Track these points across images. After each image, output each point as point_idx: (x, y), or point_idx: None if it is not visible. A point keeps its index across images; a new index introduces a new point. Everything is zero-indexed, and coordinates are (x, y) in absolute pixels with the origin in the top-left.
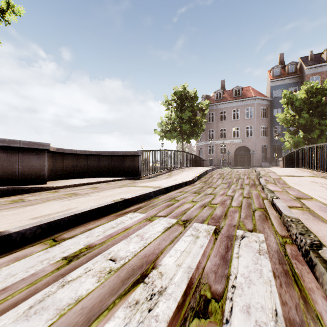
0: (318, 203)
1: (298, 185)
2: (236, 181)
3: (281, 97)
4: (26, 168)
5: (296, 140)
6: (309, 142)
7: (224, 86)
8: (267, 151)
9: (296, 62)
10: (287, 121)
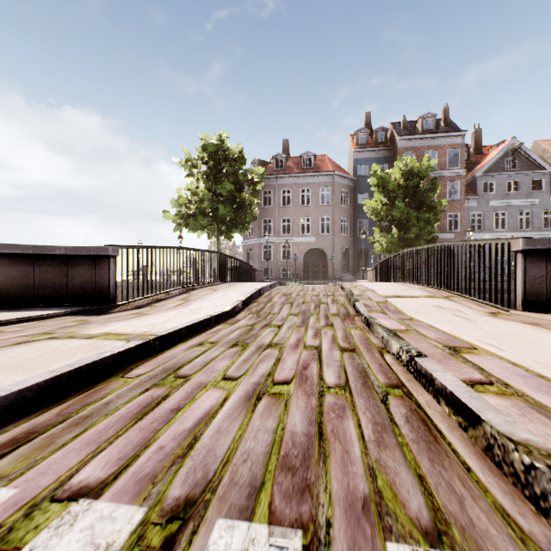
0: (500, 361)
1: (421, 314)
2: (315, 309)
3: (368, 177)
4: None
5: (389, 241)
6: (406, 245)
7: (287, 149)
8: (350, 257)
9: (386, 128)
10: (378, 212)
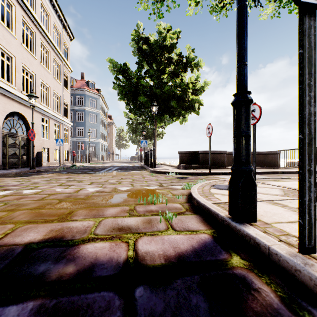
0: None
1: None
2: None
3: None
4: (219, 160)
5: None
6: None
7: None
8: None
9: None
10: None
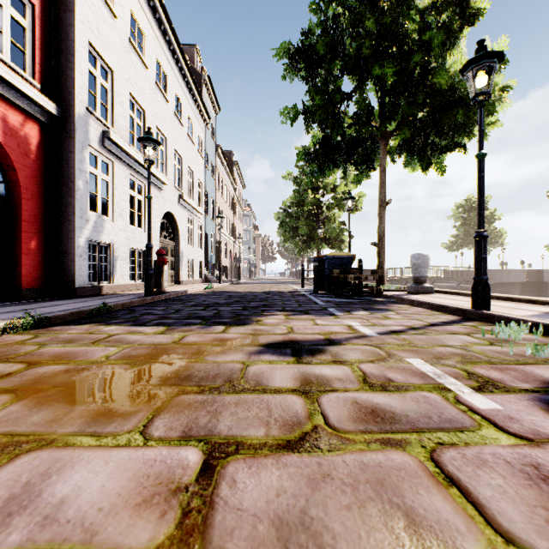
0: None
1: None
2: None
3: None
4: None
5: None
6: None
7: None
8: None
9: None
10: None
